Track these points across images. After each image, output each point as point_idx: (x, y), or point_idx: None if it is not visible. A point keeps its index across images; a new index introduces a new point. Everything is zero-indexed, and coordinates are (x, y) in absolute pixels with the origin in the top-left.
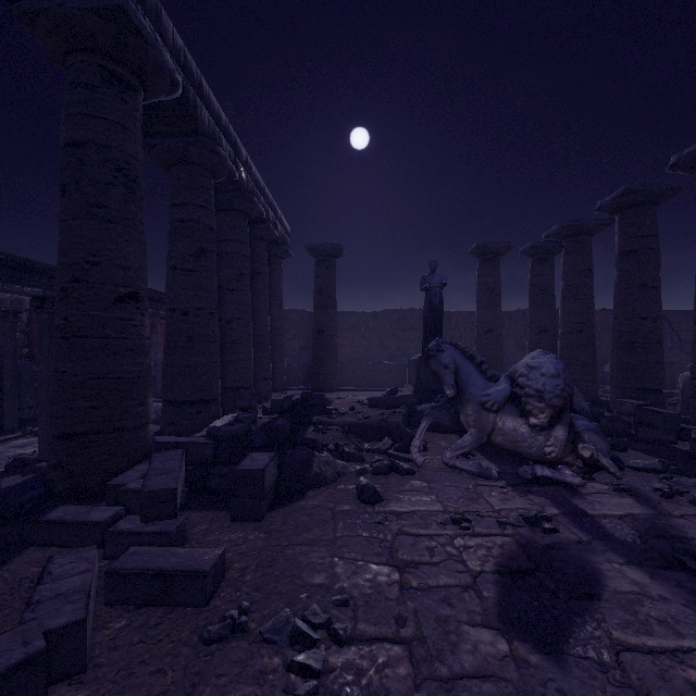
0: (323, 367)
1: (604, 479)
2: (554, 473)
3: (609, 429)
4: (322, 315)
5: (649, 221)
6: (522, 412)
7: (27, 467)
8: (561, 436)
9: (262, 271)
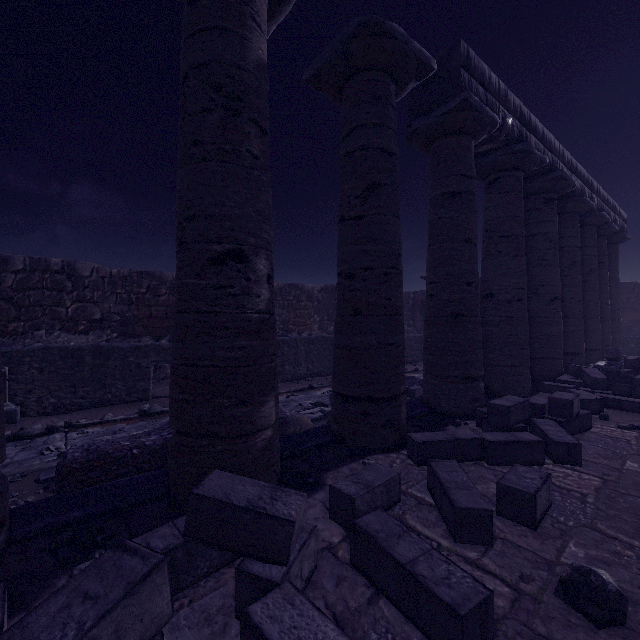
0: None
1: None
2: None
3: None
4: None
5: None
6: None
7: None
8: None
9: (602, 261)
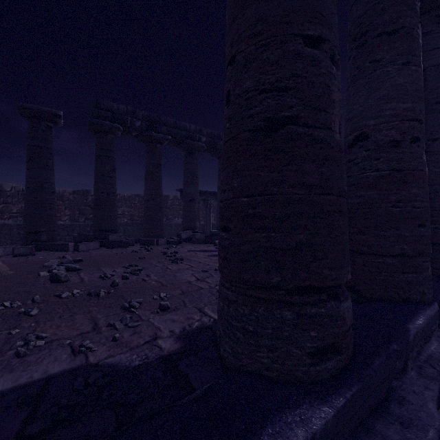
0: None
1: None
2: None
3: None
4: None
5: None
6: None
7: None
8: None
9: None
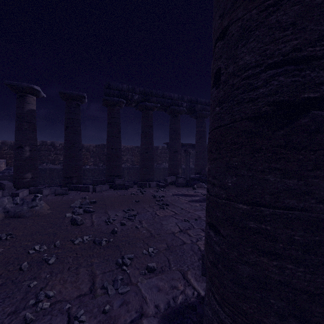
0: None
1: None
2: None
3: None
4: None
5: None
6: None
7: None
8: None
9: None
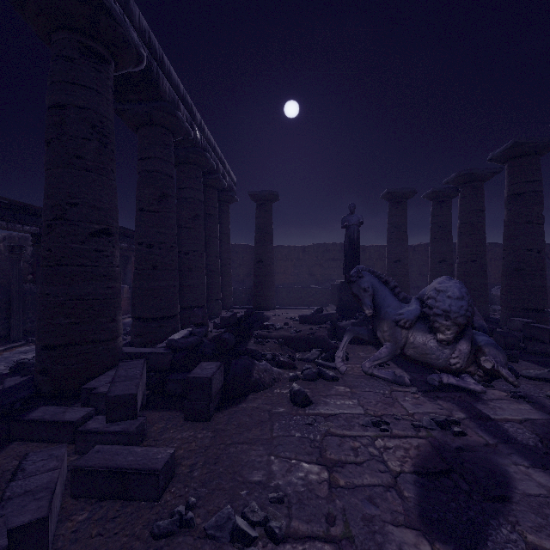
0: (262, 290)
1: (501, 386)
2: (458, 381)
3: (502, 342)
4: (261, 249)
5: (534, 168)
6: (430, 329)
7: (26, 369)
8: (465, 350)
9: (213, 213)
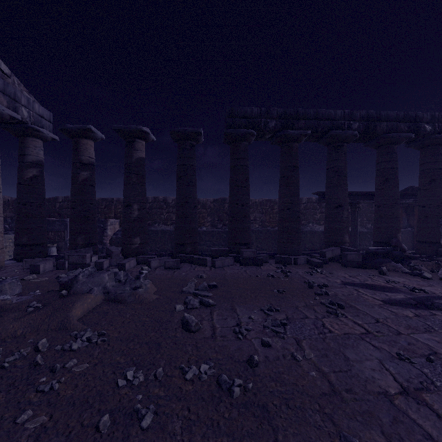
0: None
1: None
2: None
3: None
4: None
5: None
6: None
7: None
8: None
9: None
